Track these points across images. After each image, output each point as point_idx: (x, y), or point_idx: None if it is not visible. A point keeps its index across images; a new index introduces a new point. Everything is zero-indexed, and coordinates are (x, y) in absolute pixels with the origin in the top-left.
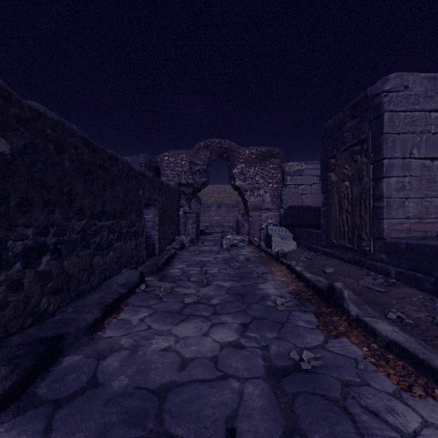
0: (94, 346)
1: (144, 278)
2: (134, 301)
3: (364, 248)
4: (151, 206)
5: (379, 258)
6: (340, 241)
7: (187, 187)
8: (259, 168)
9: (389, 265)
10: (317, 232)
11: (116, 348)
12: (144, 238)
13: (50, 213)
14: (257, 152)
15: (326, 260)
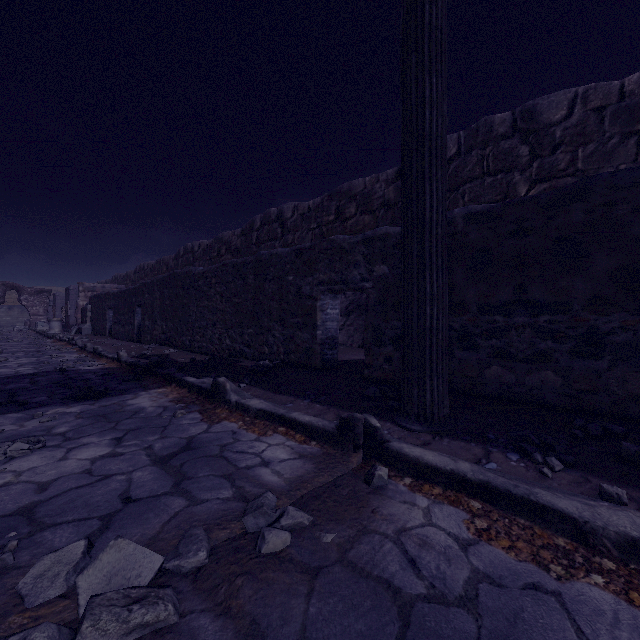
0: None
1: None
2: None
3: None
4: None
5: None
6: None
7: None
8: (37, 297)
9: None
10: None
11: None
12: None
13: None
14: (36, 291)
15: None
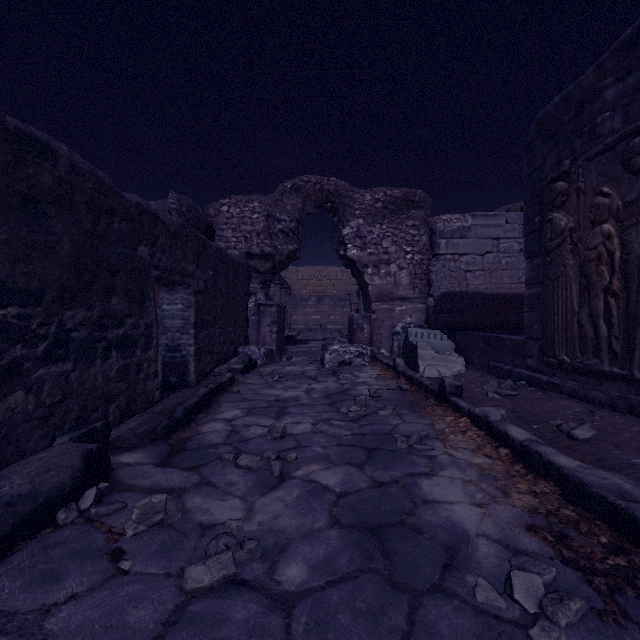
0: None
1: (105, 466)
2: (7, 582)
3: None
4: (179, 286)
5: None
6: (584, 360)
7: (261, 260)
8: (389, 225)
9: None
10: (512, 339)
11: None
12: (152, 352)
13: None
14: (386, 198)
15: (546, 400)
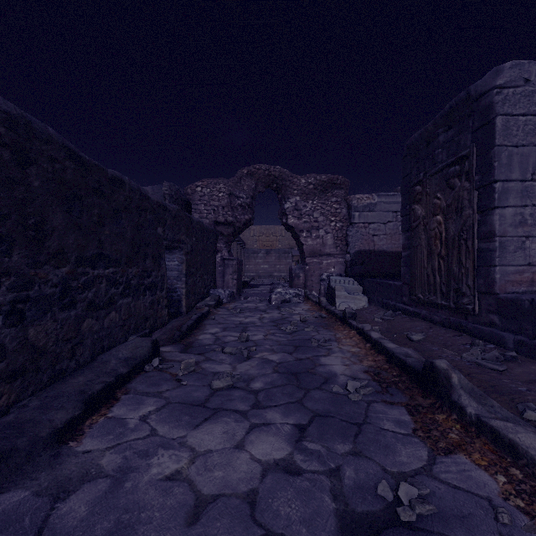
0: (57, 470)
1: (158, 350)
2: (139, 385)
3: (465, 307)
4: (176, 249)
5: (488, 320)
6: (429, 297)
7: (225, 226)
8: (319, 201)
9: (503, 331)
10: (395, 284)
11: (91, 473)
12: (164, 292)
13: (2, 255)
14: (316, 182)
15: (409, 322)
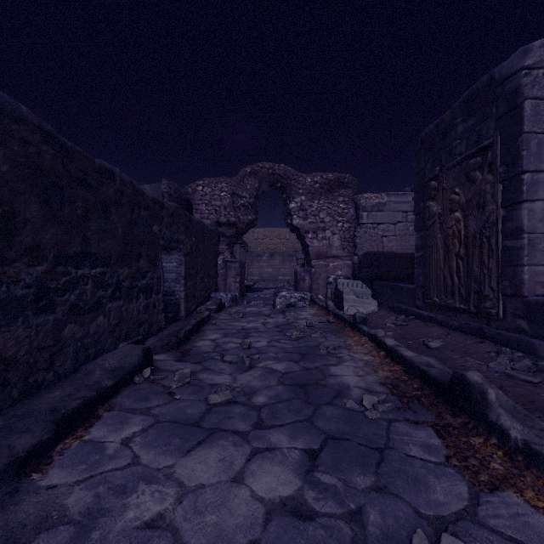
0: (11, 513)
1: (151, 358)
2: (125, 400)
3: (488, 311)
4: (174, 250)
5: (514, 326)
6: (446, 300)
7: (228, 227)
8: (325, 201)
9: (532, 338)
10: (408, 287)
11: (52, 517)
12: (160, 295)
13: None
14: (322, 181)
15: (424, 327)
